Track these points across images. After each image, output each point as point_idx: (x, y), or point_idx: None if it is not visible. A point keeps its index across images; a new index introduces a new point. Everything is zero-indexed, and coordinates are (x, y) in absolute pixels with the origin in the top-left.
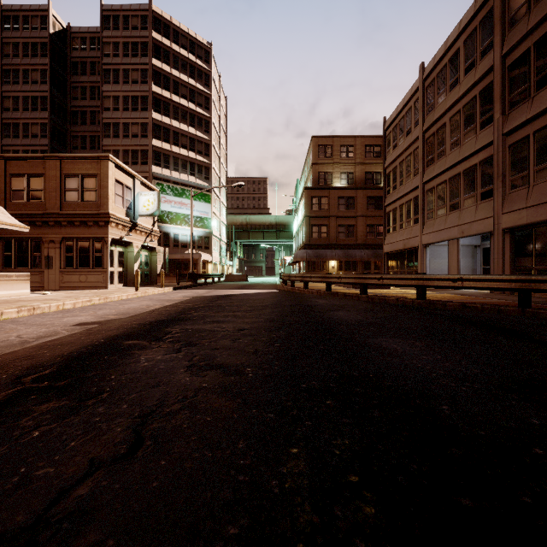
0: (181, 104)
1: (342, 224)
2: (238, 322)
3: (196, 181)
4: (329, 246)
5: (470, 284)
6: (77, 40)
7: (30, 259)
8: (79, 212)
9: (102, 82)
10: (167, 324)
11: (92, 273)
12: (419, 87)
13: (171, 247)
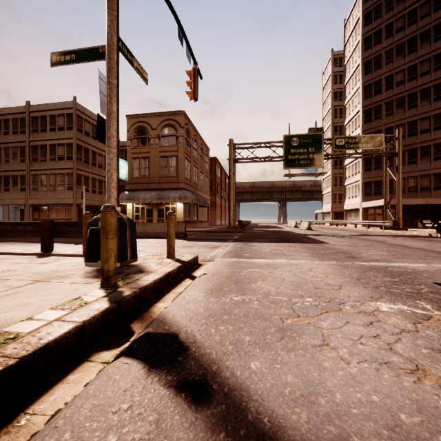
0: None
1: None
2: None
3: None
4: None
5: None
6: None
7: None
8: None
9: None
10: None
11: None
12: None
13: None
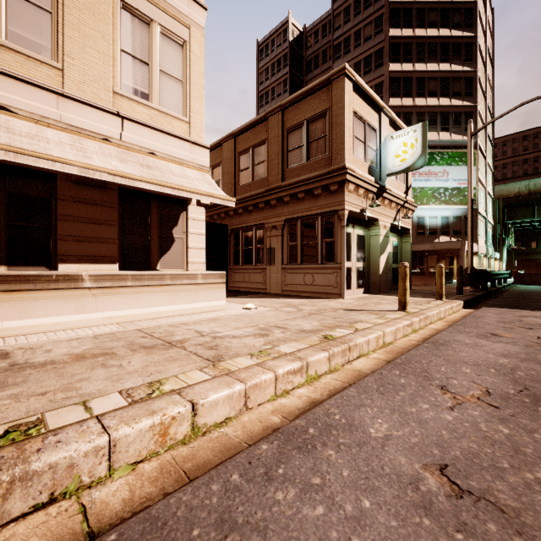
0: (428, 37)
1: None
2: None
3: (450, 138)
4: None
5: None
6: (311, 37)
7: (254, 253)
8: (303, 177)
9: (333, 61)
10: None
11: (320, 270)
12: None
13: (413, 235)
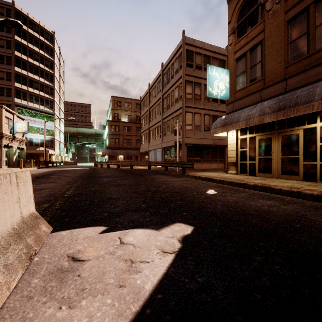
0: (35, 64)
1: (125, 138)
2: (71, 173)
3: (44, 109)
4: (119, 148)
5: (140, 164)
6: None
7: None
8: None
9: None
10: (51, 174)
11: None
12: (148, 91)
13: (28, 146)
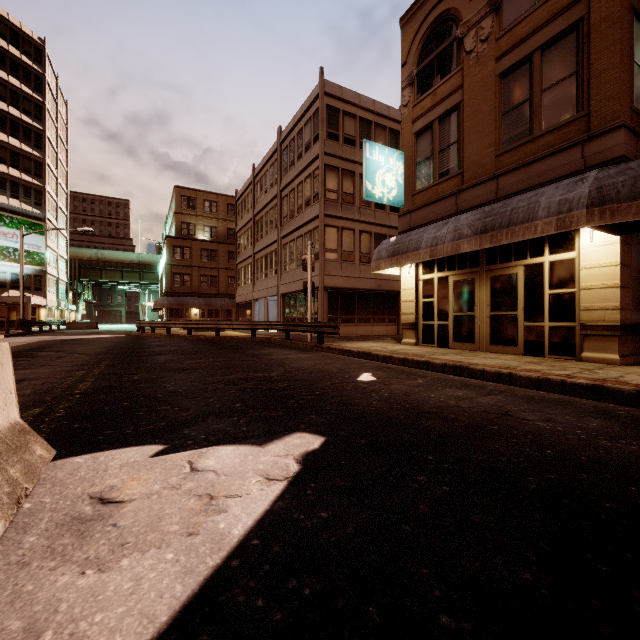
0: None
1: (205, 274)
2: (86, 347)
3: (21, 206)
4: (192, 294)
5: (235, 326)
6: None
7: None
8: None
9: None
10: (38, 349)
11: None
12: (252, 181)
13: None
